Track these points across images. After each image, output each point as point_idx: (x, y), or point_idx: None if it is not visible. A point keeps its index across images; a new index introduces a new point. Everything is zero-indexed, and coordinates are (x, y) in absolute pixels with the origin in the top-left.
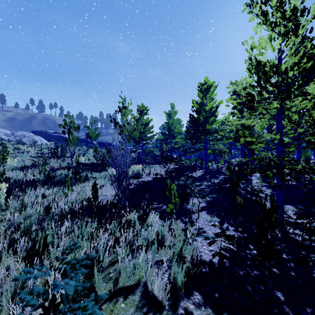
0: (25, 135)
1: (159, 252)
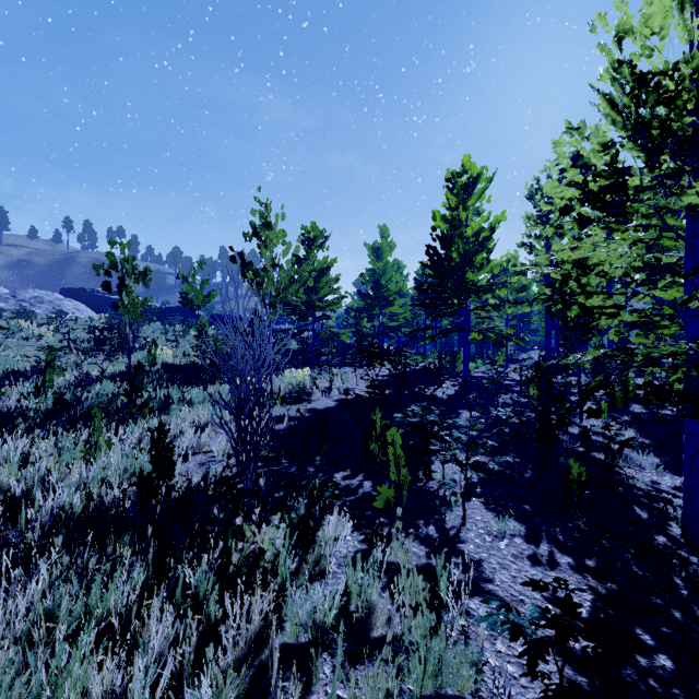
0: (42, 298)
1: (352, 691)
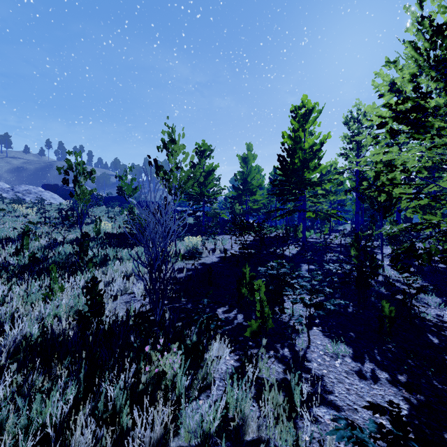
0: (30, 191)
1: None
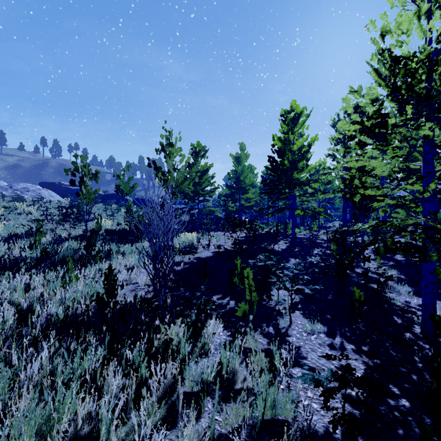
0: (28, 189)
1: (224, 415)
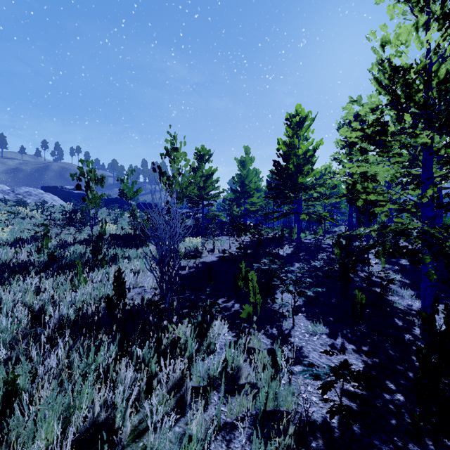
0: (31, 193)
1: (229, 406)
